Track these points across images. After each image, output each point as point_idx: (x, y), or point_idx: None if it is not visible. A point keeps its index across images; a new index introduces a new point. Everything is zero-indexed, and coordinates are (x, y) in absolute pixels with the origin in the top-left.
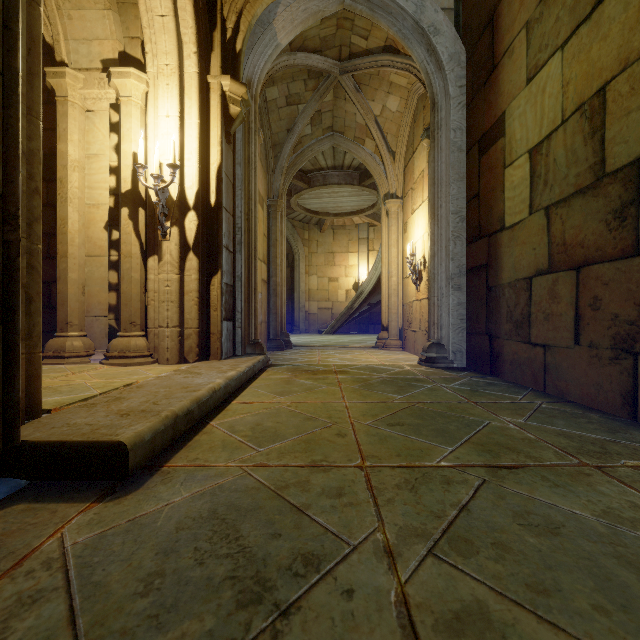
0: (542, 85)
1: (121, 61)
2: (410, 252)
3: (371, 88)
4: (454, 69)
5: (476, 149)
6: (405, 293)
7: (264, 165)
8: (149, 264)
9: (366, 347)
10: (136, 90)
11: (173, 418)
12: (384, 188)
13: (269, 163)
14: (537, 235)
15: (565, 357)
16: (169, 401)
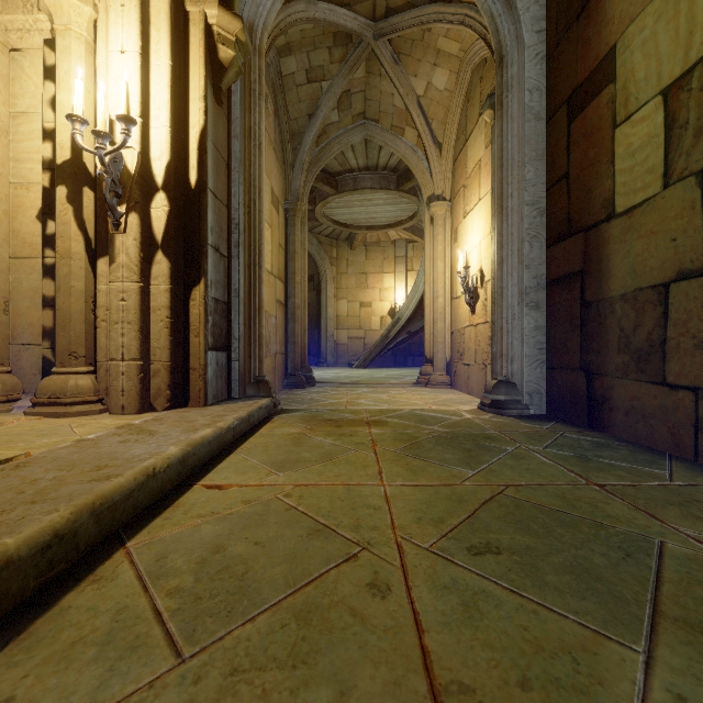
0: None
1: None
2: (463, 264)
3: (413, 59)
4: (530, 8)
5: (563, 112)
6: (455, 317)
7: (280, 158)
8: (98, 269)
9: (406, 384)
10: (78, 15)
11: None
12: (428, 189)
13: (286, 157)
14: (680, 217)
15: None
16: (27, 511)
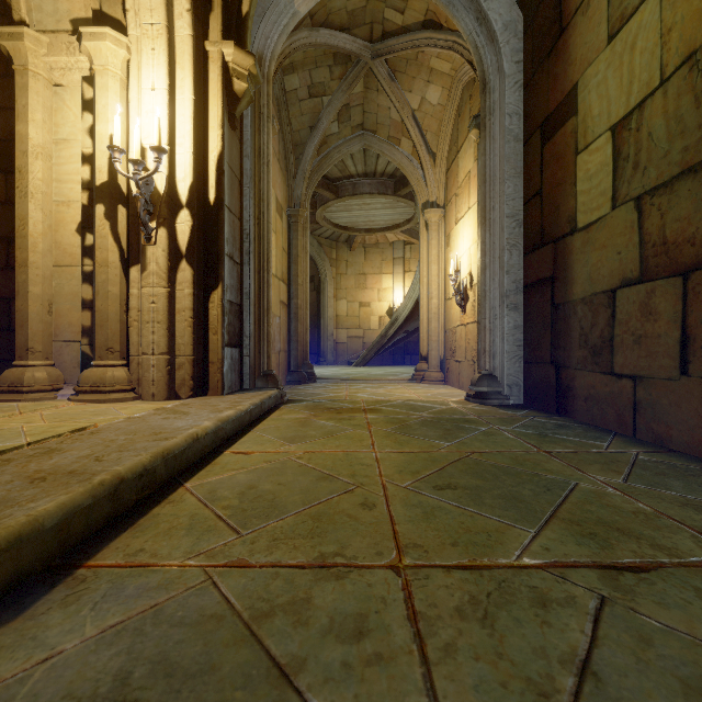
0: (631, 40)
1: (96, 22)
2: (454, 268)
3: (408, 76)
4: (510, 41)
5: (538, 136)
6: (447, 317)
7: (283, 168)
8: (131, 275)
9: (402, 380)
10: (114, 57)
11: (113, 484)
12: (423, 196)
13: (289, 166)
14: (623, 235)
15: (665, 392)
16: (120, 455)
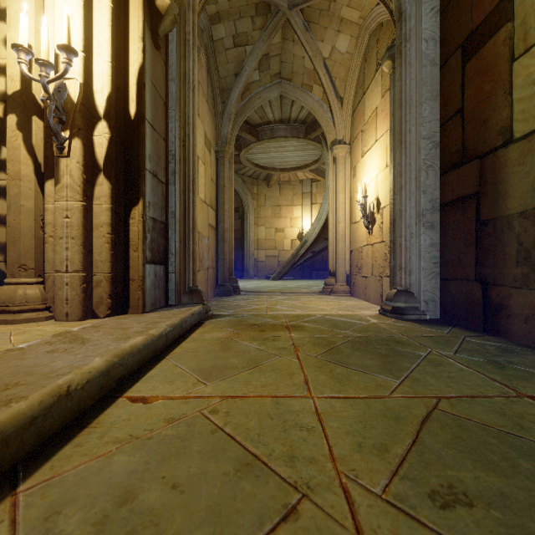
0: None
1: None
2: (362, 194)
3: (320, 27)
4: None
5: (458, 56)
6: (353, 238)
7: (211, 109)
8: (46, 189)
9: (314, 293)
10: None
11: None
12: (331, 135)
13: (217, 109)
14: None
15: None
16: None
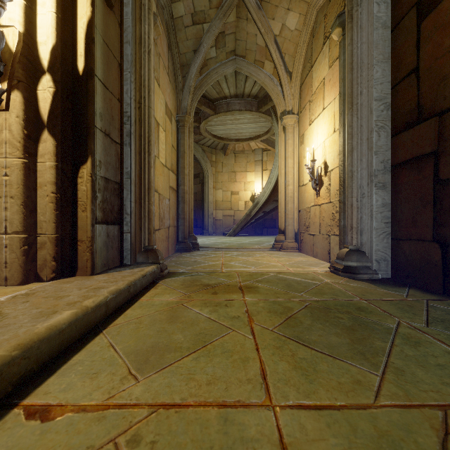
0: None
1: None
2: (310, 159)
3: (272, 5)
4: None
5: (412, 15)
6: (301, 200)
7: (172, 82)
8: None
9: (265, 248)
10: None
11: None
12: (281, 107)
13: (177, 82)
14: None
15: None
16: None
